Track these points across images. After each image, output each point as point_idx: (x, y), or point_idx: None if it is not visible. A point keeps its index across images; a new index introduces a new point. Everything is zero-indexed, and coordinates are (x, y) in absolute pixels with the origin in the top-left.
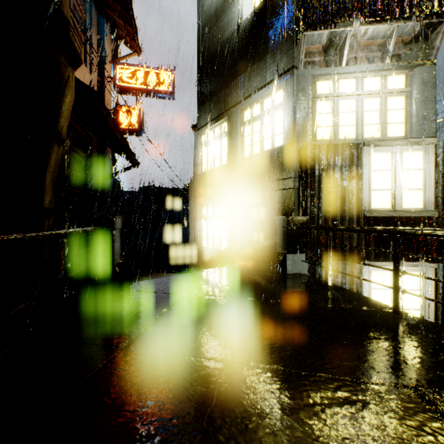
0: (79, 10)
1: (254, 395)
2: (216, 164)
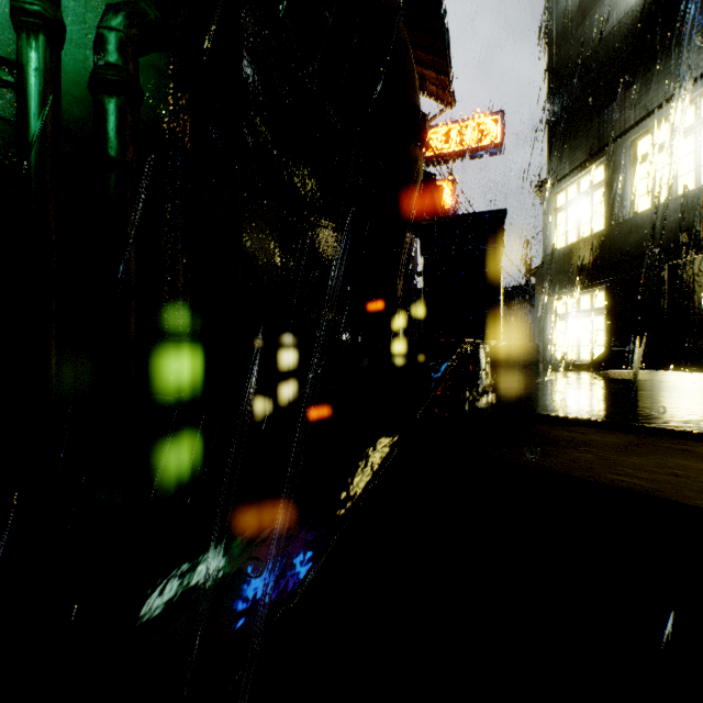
0: None
1: (662, 397)
2: (581, 232)
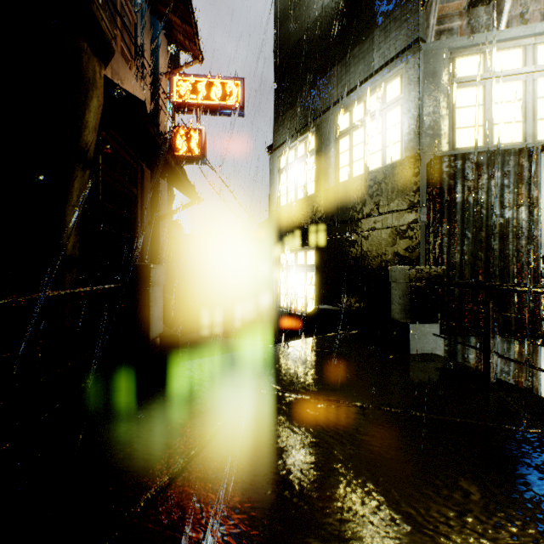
0: (128, 11)
1: None
2: (298, 194)
